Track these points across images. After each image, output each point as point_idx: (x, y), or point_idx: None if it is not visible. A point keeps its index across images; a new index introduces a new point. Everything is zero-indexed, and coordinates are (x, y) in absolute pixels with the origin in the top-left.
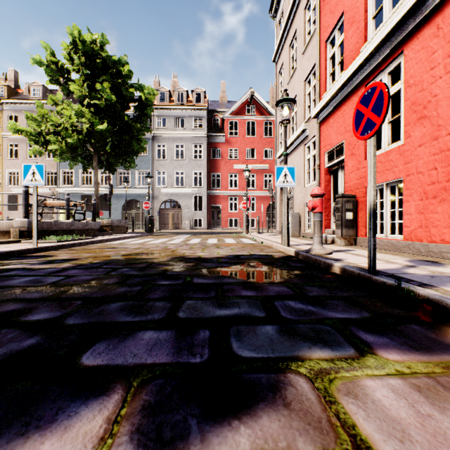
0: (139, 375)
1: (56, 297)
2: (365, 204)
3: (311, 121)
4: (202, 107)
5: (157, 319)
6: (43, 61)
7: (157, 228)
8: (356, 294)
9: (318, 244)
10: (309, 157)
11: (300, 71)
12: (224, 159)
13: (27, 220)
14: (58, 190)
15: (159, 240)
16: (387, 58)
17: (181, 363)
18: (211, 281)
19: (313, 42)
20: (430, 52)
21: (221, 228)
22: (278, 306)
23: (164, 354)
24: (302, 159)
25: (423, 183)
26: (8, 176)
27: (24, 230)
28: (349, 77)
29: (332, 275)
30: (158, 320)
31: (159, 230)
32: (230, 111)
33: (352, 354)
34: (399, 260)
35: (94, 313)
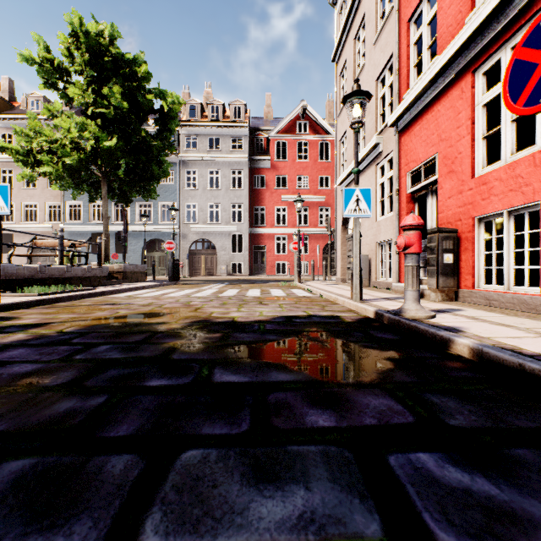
0: None
1: None
2: (472, 243)
3: (385, 132)
4: (242, 123)
5: None
6: (34, 58)
7: (186, 274)
8: None
9: (413, 302)
10: (383, 181)
11: (370, 68)
12: (270, 188)
13: None
14: (63, 227)
15: (183, 292)
16: (512, 25)
17: None
18: (246, 379)
19: (390, 26)
20: None
21: (265, 274)
22: (401, 478)
23: None
24: (373, 185)
25: None
26: None
27: None
28: (448, 61)
29: (459, 361)
30: None
31: (189, 277)
32: (277, 129)
33: None
34: None
35: None
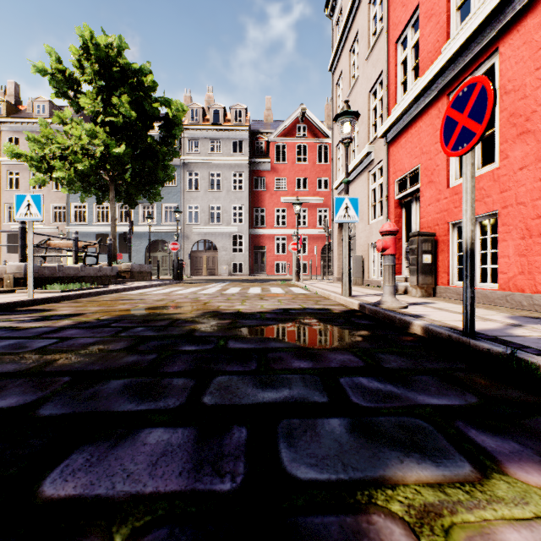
0: (128, 519)
1: (37, 371)
2: (447, 245)
3: (377, 142)
4: (242, 127)
5: (172, 407)
6: (47, 69)
7: (188, 274)
8: (450, 367)
9: (389, 295)
10: (375, 187)
11: (363, 80)
12: (270, 190)
13: (23, 264)
14: (68, 228)
15: (189, 290)
16: (477, 59)
17: (200, 493)
18: (252, 346)
19: (380, 44)
20: (535, 47)
21: (265, 274)
22: (344, 386)
23: (174, 474)
24: (366, 190)
25: (526, 217)
26: (7, 211)
27: (20, 278)
28: (427, 85)
29: (412, 337)
30: (173, 410)
31: (191, 276)
32: (276, 132)
33: (469, 474)
34: (497, 316)
35: (83, 396)
